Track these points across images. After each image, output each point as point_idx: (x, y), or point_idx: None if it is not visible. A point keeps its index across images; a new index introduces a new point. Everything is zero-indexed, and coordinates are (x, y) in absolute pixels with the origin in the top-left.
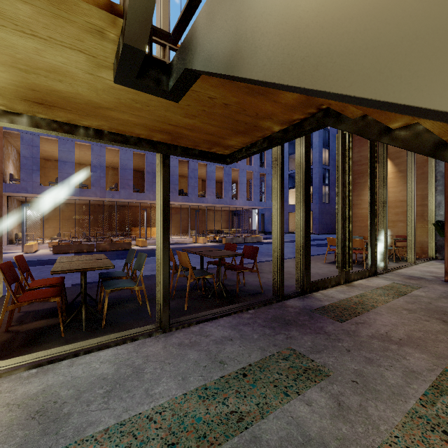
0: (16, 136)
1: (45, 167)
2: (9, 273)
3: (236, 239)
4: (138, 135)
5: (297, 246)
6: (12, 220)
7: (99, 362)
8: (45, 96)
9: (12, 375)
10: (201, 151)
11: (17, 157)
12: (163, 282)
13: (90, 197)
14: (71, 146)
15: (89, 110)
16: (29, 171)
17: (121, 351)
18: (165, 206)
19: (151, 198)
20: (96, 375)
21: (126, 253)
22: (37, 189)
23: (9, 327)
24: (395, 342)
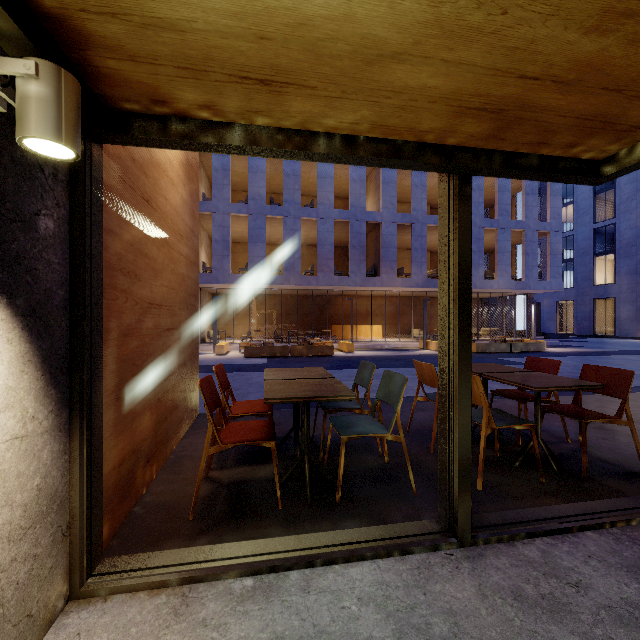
0: (208, 217)
1: (235, 252)
2: (210, 394)
3: (496, 345)
4: (420, 136)
5: None
6: (204, 315)
7: (356, 599)
8: (278, 55)
9: (219, 582)
10: (543, 157)
11: (208, 242)
12: (459, 441)
13: (283, 286)
14: (261, 222)
15: (352, 75)
16: (219, 257)
17: (388, 576)
18: (463, 283)
19: (358, 283)
20: (360, 639)
21: (328, 360)
22: (227, 278)
23: (209, 471)
24: None
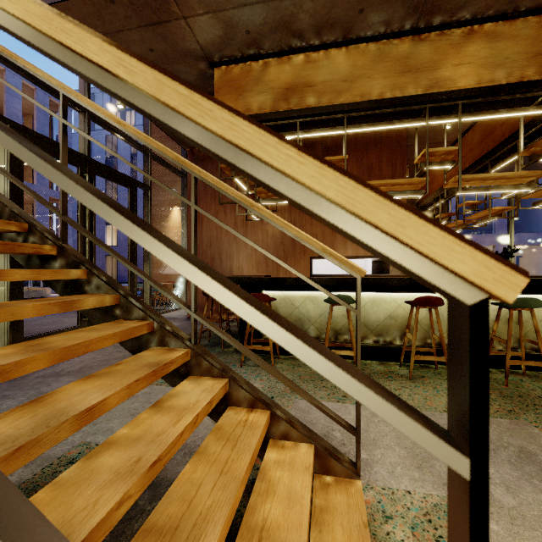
0: None
1: None
2: None
3: None
4: None
5: (0, 297)
6: None
7: None
8: None
9: None
10: None
11: None
12: None
13: None
14: None
15: None
16: None
17: None
18: None
19: None
20: None
21: None
22: None
23: None
24: (60, 375)
